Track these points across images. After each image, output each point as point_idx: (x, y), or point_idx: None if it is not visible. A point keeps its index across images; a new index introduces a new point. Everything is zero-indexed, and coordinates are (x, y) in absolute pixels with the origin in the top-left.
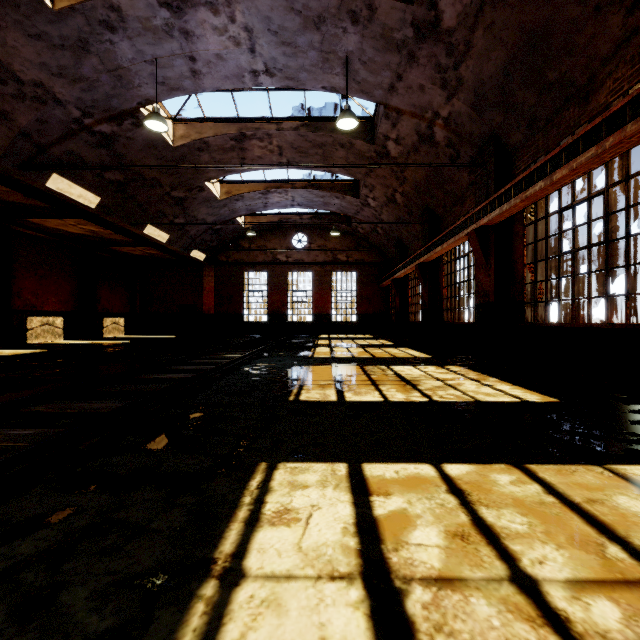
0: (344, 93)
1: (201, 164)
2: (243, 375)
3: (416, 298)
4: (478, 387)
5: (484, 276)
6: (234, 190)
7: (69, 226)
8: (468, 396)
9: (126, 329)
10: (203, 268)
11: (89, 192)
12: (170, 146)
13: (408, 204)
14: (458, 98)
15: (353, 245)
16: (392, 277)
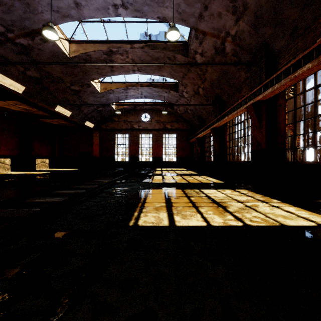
0: (171, 21)
1: (87, 69)
2: (102, 198)
3: (209, 148)
4: (271, 209)
5: (257, 133)
6: (108, 87)
7: (11, 106)
8: (271, 219)
9: (50, 165)
10: (93, 132)
11: (17, 83)
12: (67, 56)
13: (206, 95)
14: (243, 20)
15: (174, 120)
16: (196, 136)
